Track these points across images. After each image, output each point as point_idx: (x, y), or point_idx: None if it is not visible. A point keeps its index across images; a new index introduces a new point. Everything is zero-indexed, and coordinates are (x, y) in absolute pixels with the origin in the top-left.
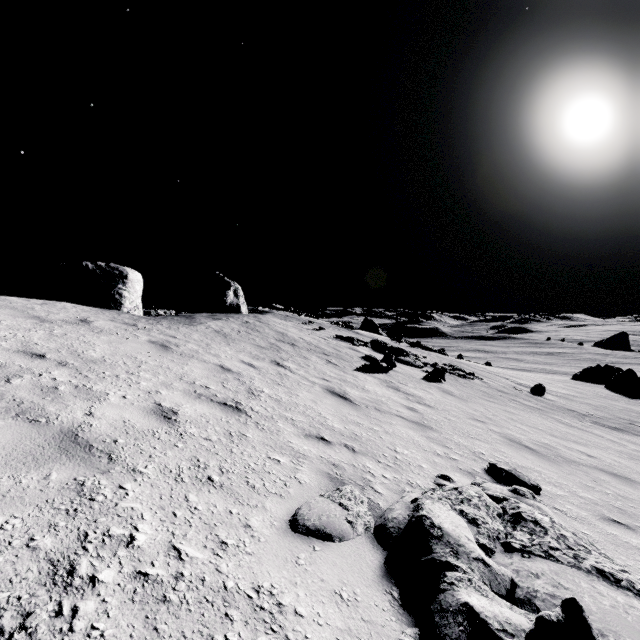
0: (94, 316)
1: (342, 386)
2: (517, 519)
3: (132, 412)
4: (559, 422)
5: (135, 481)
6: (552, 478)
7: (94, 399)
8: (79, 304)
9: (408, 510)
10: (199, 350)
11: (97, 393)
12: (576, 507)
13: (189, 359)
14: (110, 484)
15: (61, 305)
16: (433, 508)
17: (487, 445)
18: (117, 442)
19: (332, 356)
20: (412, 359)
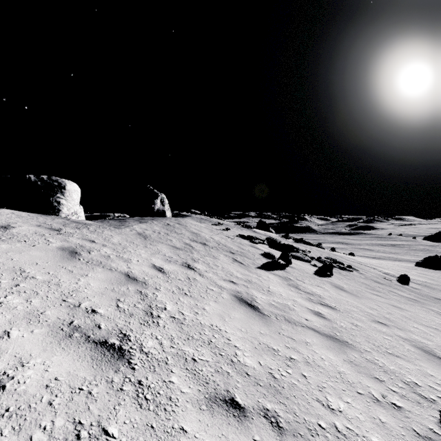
0: (23, 221)
1: (249, 289)
2: None
3: None
4: (440, 315)
5: None
6: None
7: None
8: (20, 210)
9: None
10: (111, 255)
11: None
12: None
13: (93, 268)
14: None
15: None
16: None
17: (411, 365)
18: None
19: (237, 254)
20: (301, 254)
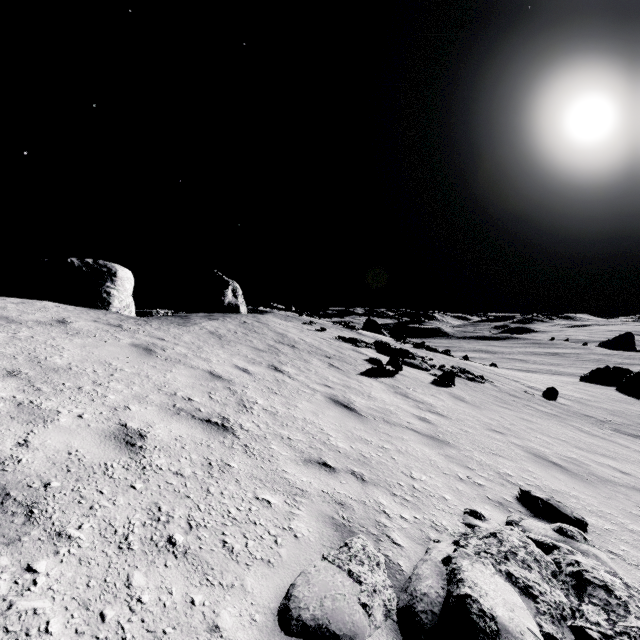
0: (75, 316)
1: (346, 393)
2: (580, 582)
3: (84, 438)
4: (580, 430)
5: (55, 555)
6: (593, 505)
7: (38, 421)
8: (63, 303)
9: (441, 578)
10: (188, 354)
11: (45, 412)
12: (632, 548)
13: (174, 365)
14: (13, 564)
15: (41, 304)
16: (475, 576)
17: (512, 463)
18: (49, 486)
19: (334, 359)
20: (418, 361)
